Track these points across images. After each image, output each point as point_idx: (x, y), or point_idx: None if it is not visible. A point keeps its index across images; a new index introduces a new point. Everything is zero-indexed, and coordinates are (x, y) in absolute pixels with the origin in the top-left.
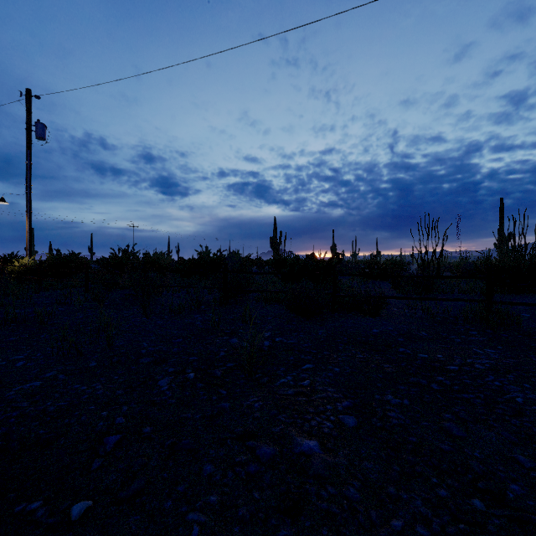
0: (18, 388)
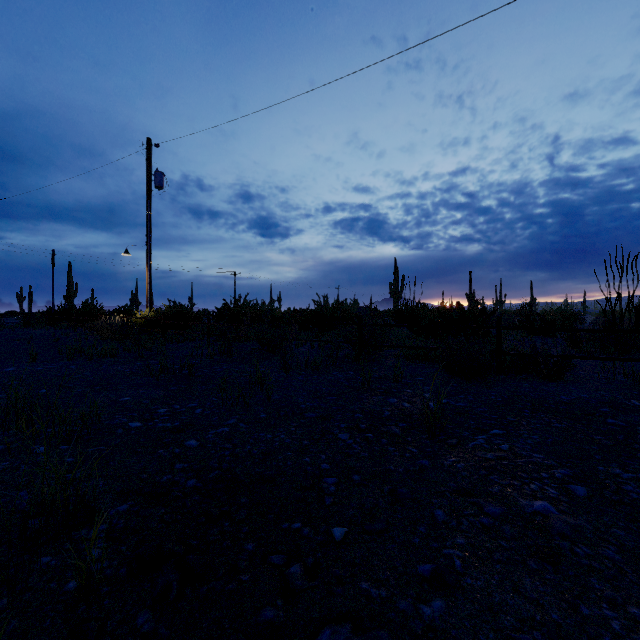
0: (213, 432)
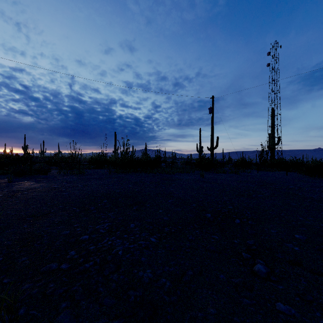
0: None
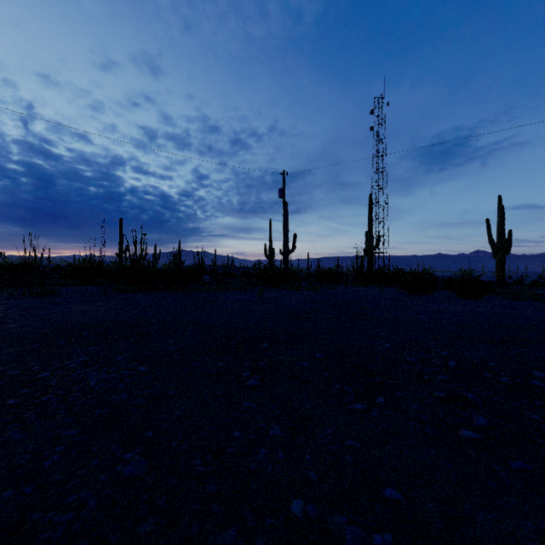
0: None
